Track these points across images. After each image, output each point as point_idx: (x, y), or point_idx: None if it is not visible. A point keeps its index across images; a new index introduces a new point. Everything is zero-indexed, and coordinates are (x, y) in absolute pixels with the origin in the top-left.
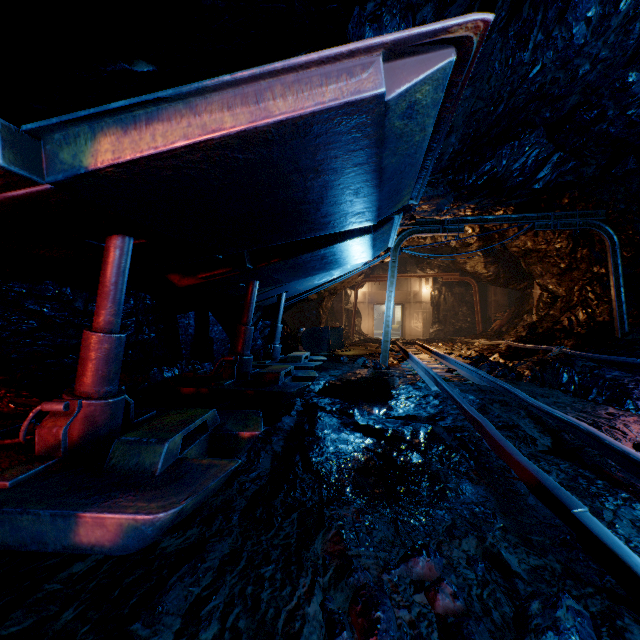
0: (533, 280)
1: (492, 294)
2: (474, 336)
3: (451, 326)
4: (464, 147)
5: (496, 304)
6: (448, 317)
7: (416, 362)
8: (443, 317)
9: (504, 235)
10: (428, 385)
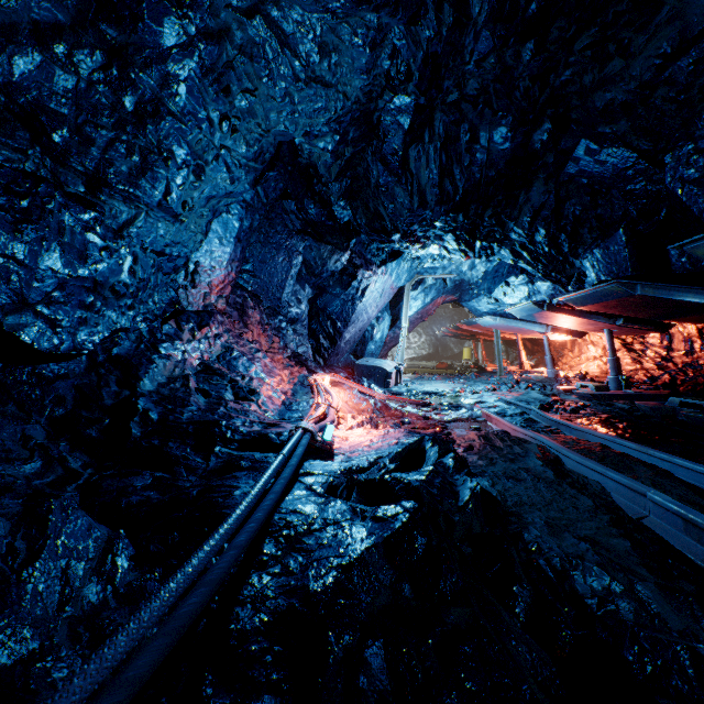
0: None
1: None
2: None
3: None
4: None
5: None
6: None
7: None
8: None
9: None
10: None
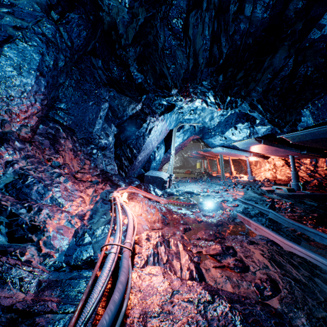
0: None
1: None
2: None
3: None
4: None
5: None
6: None
7: None
8: None
9: None
10: None
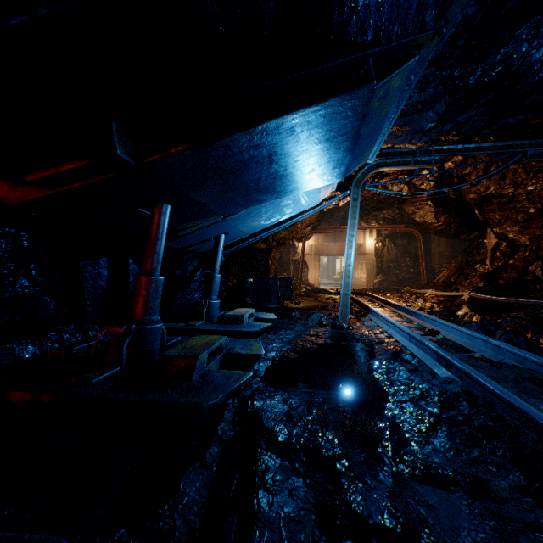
0: (485, 230)
1: (436, 245)
2: (421, 286)
3: (394, 276)
4: (479, 13)
5: (440, 255)
6: (391, 268)
7: (385, 320)
8: (386, 268)
9: (464, 180)
10: (425, 363)
